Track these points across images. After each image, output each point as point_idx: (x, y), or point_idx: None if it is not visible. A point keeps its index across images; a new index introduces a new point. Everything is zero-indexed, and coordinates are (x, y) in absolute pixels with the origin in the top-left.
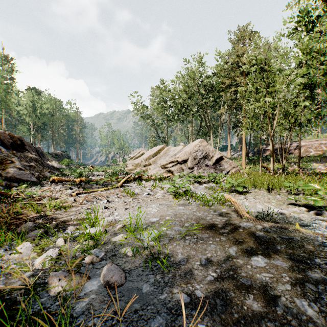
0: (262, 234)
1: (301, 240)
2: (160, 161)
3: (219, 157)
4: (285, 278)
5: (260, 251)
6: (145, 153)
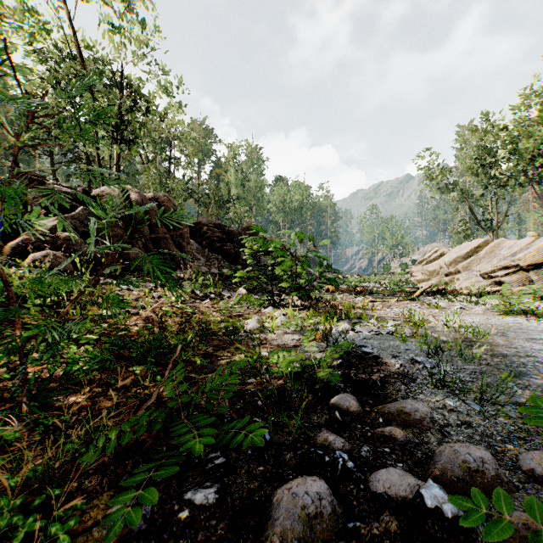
0: None
1: None
2: (478, 266)
3: None
4: None
5: None
6: (448, 253)
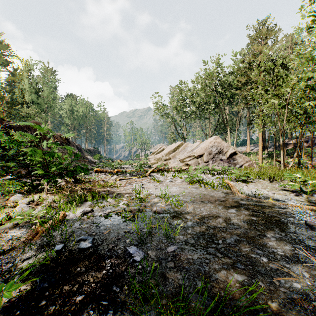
0: (243, 202)
1: (267, 205)
2: (179, 156)
3: (233, 152)
4: (242, 216)
5: (236, 208)
6: (166, 149)
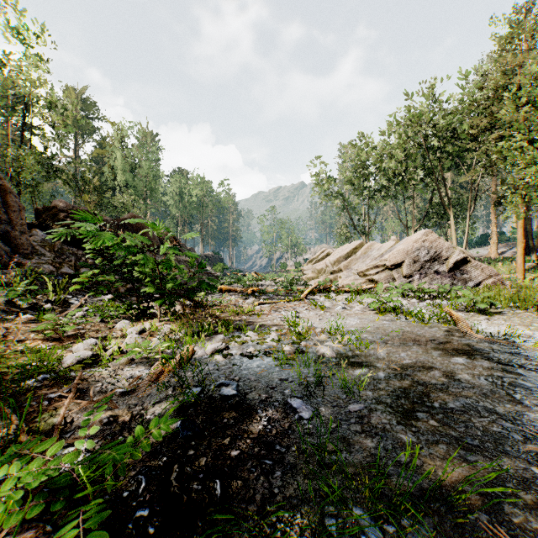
0: (480, 348)
1: (528, 355)
2: (356, 265)
3: (461, 259)
4: (477, 369)
5: (467, 356)
6: (332, 253)
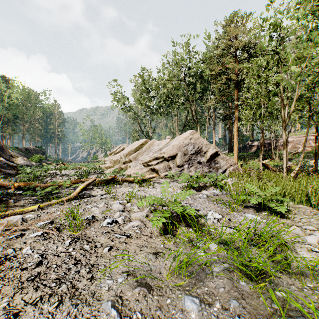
0: None
1: None
2: (142, 157)
3: (215, 153)
4: None
5: None
6: (126, 148)
